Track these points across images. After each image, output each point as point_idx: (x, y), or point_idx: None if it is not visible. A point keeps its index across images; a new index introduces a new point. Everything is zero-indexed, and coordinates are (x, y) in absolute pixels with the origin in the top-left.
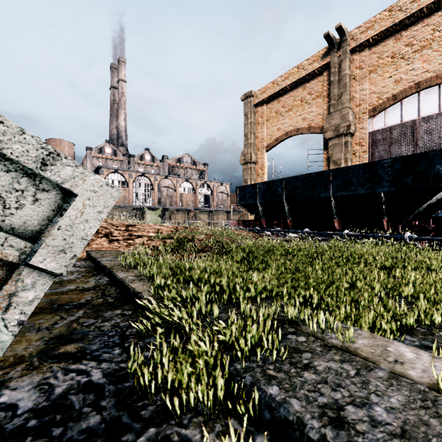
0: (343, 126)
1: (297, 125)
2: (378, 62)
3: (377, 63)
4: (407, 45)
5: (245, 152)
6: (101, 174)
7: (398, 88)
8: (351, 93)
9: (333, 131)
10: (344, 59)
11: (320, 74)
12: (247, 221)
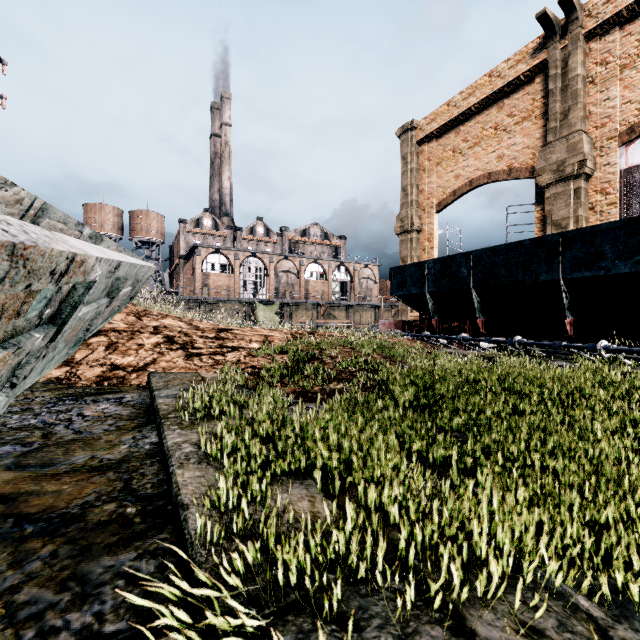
0: (572, 163)
1: (488, 167)
2: (638, 49)
3: (636, 50)
4: None
5: (403, 216)
6: (198, 255)
7: None
8: (585, 107)
9: (554, 173)
10: (574, 51)
11: (528, 82)
12: (408, 321)
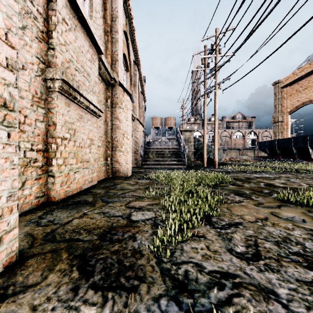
0: None
1: (310, 98)
2: None
3: None
4: None
5: (274, 116)
6: None
7: None
8: None
9: None
10: None
11: None
12: (263, 156)
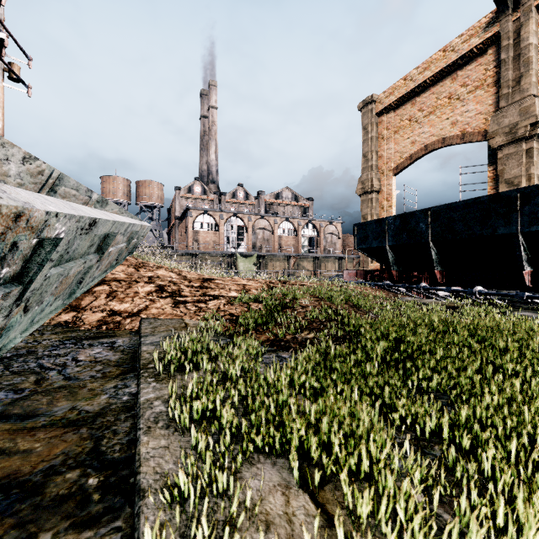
0: (524, 125)
1: (442, 133)
2: None
3: None
4: None
5: (364, 179)
6: (190, 216)
7: None
8: (537, 73)
9: (506, 135)
10: (526, 22)
11: (481, 54)
12: (369, 271)
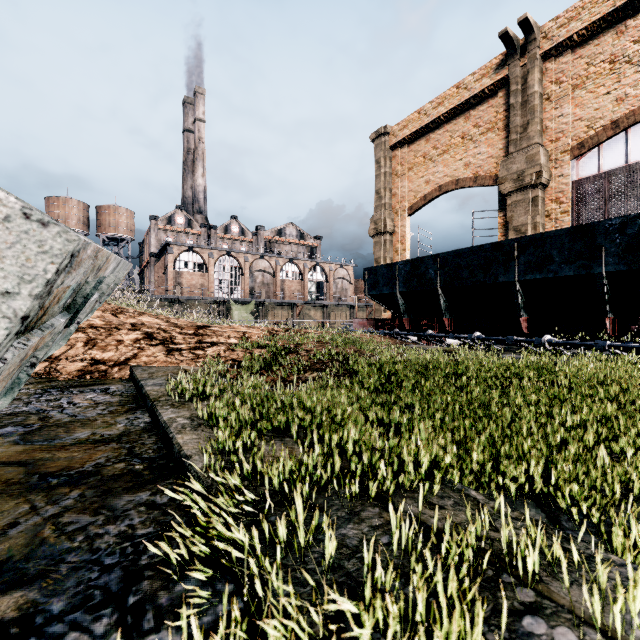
0: (530, 173)
1: (456, 174)
2: (587, 71)
3: (586, 72)
4: (637, 41)
5: (376, 218)
6: (170, 253)
7: (622, 110)
8: (542, 122)
9: (514, 181)
10: (532, 70)
11: (492, 96)
12: (380, 320)
